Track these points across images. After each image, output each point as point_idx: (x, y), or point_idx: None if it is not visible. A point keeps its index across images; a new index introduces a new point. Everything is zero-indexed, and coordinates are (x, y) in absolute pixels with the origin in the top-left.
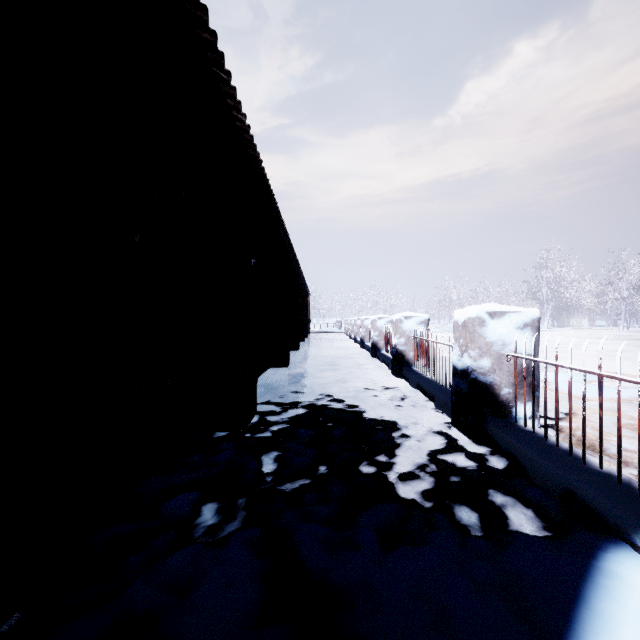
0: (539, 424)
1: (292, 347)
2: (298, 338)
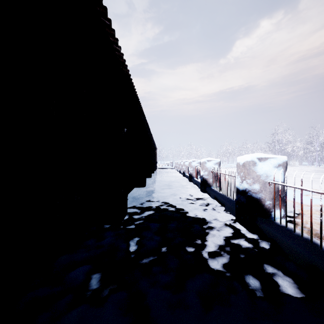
0: None
1: (147, 176)
2: (150, 171)
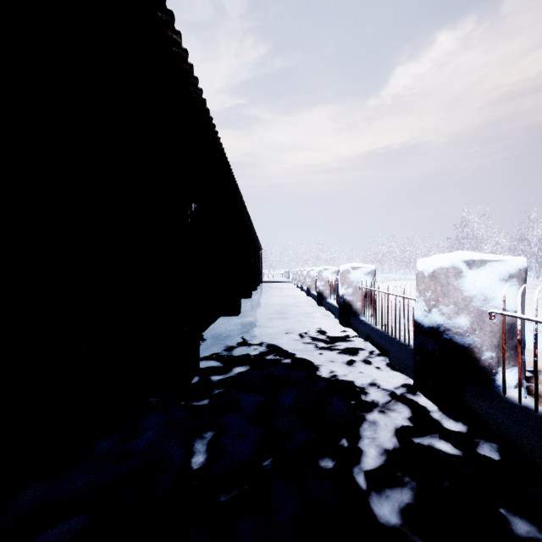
0: (525, 393)
1: (244, 295)
2: (250, 287)
